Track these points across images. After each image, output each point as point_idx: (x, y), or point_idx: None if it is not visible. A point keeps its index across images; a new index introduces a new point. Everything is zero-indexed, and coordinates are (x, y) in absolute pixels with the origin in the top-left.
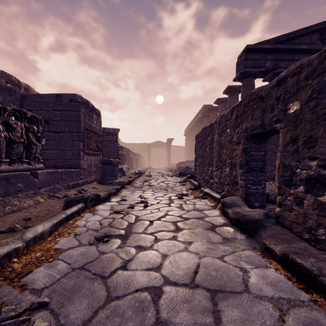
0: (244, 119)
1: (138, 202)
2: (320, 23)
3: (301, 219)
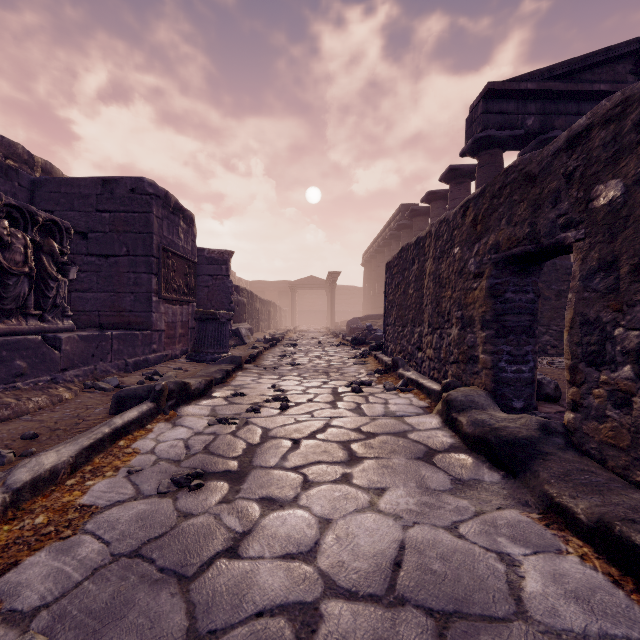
0: (491, 224)
1: (268, 399)
2: (634, 40)
3: (626, 438)
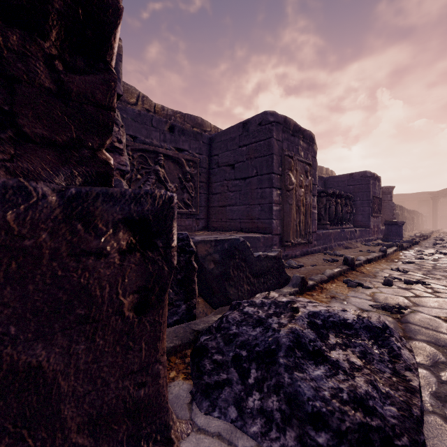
0: None
1: (436, 252)
2: None
3: None
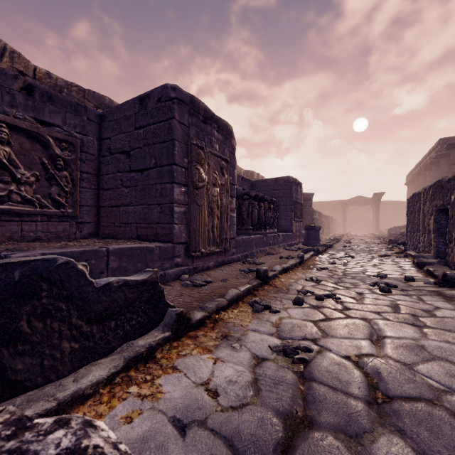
0: (435, 197)
1: (346, 256)
2: None
3: (452, 259)
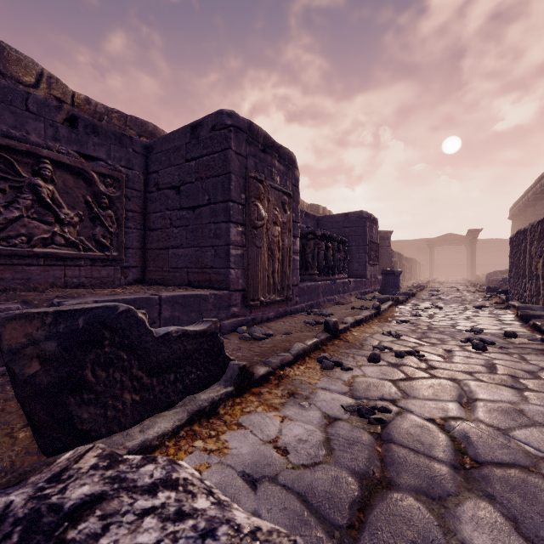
0: None
1: (432, 306)
2: None
3: None
